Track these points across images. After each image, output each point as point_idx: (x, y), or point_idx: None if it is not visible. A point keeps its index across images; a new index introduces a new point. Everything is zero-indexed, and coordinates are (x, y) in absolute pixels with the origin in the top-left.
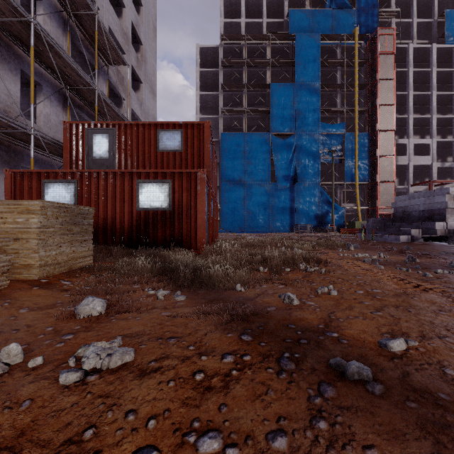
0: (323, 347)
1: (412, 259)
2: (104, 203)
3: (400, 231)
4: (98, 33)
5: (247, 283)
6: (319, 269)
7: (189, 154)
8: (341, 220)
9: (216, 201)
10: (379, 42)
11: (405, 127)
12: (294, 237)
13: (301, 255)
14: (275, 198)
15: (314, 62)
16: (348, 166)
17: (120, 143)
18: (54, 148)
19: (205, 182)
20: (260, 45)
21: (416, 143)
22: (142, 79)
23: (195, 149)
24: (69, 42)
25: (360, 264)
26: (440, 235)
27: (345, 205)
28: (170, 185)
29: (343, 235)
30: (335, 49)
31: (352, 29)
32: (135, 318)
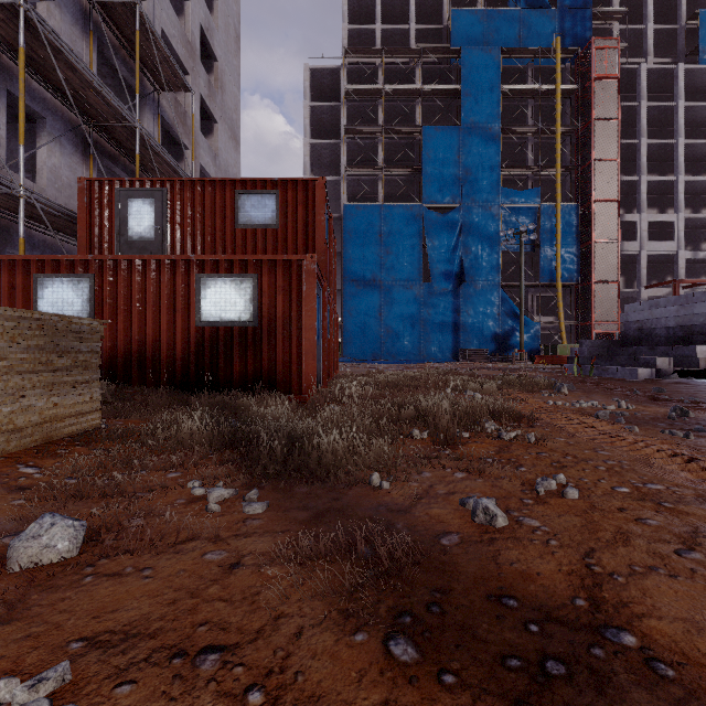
0: (620, 698)
1: (682, 413)
2: (141, 313)
3: (637, 361)
4: (141, 36)
5: (393, 467)
6: (523, 433)
7: (289, 232)
8: (534, 342)
9: (336, 312)
10: (594, 60)
11: (635, 195)
12: (461, 370)
13: (486, 406)
14: (430, 307)
15: (491, 92)
16: (545, 257)
17: (173, 214)
18: (65, 223)
19: (315, 278)
20: (406, 65)
21: (653, 221)
22: (218, 117)
23: (299, 223)
24: (94, 50)
25: (593, 424)
26: (704, 367)
27: (541, 319)
28: (255, 282)
29: (540, 366)
30: (524, 71)
31: (552, 40)
32: (139, 573)
